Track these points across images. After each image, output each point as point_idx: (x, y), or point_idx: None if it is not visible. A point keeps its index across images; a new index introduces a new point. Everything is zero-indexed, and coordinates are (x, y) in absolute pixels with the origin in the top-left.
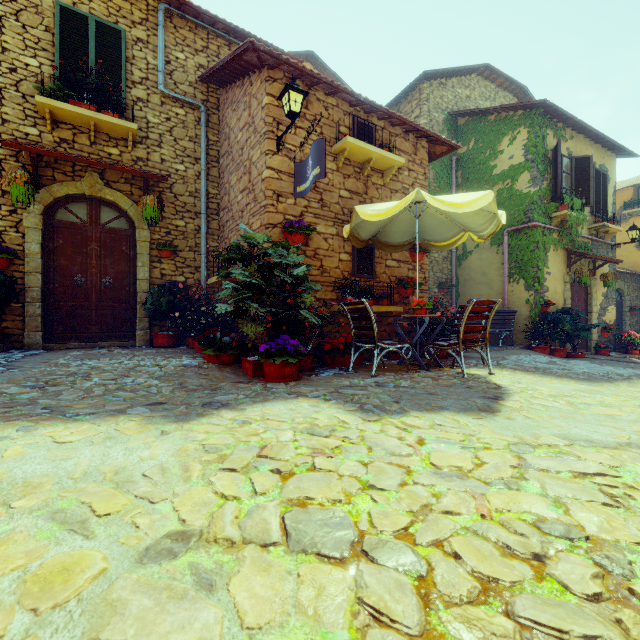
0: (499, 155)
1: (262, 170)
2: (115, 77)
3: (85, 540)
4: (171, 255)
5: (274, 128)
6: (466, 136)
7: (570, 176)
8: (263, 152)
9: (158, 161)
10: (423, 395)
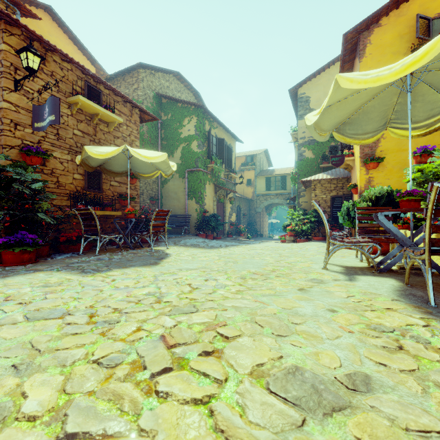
0: (183, 127)
1: None
2: None
3: None
4: None
5: (12, 71)
6: (166, 110)
7: (216, 147)
8: None
9: None
10: (124, 261)
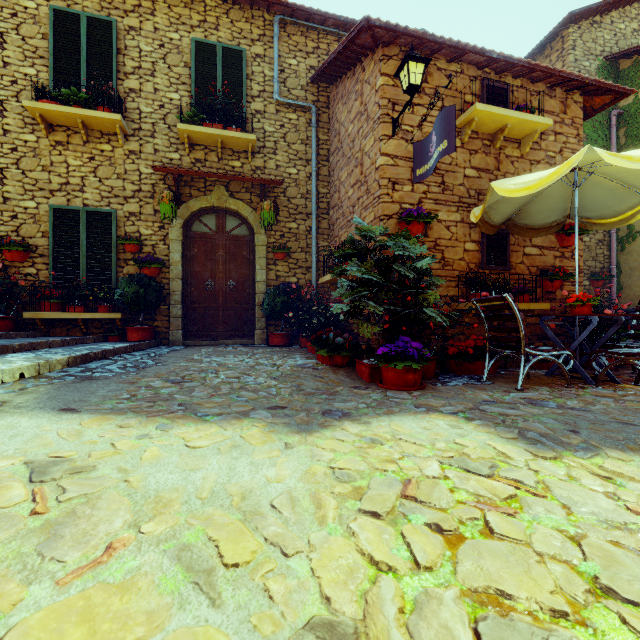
0: None
1: (376, 158)
2: (237, 95)
3: (211, 608)
4: (285, 257)
5: (389, 110)
6: (633, 82)
7: None
8: (377, 139)
9: (273, 168)
10: (612, 424)
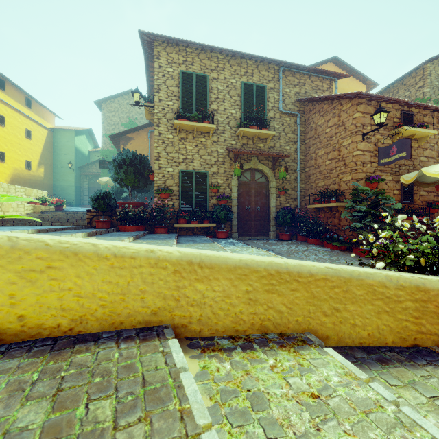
0: None
1: (353, 151)
2: (262, 110)
3: None
4: (284, 193)
5: (361, 128)
6: None
7: None
8: (354, 141)
9: (278, 146)
10: None
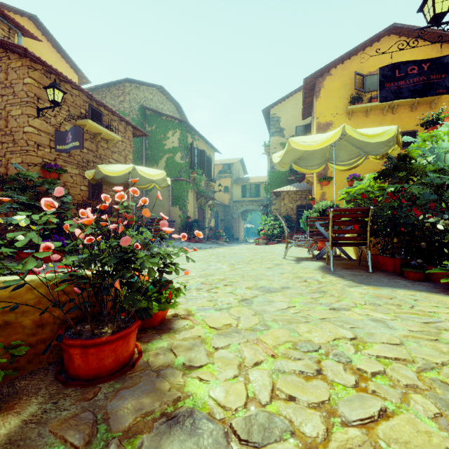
0: (167, 139)
1: (24, 125)
2: None
3: None
4: None
5: (35, 101)
6: (151, 122)
7: (197, 158)
8: (25, 114)
9: None
10: None
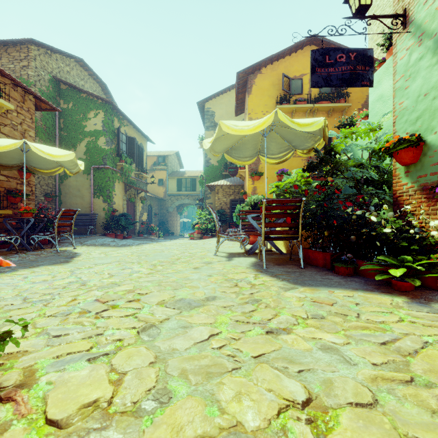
0: (88, 120)
1: None
2: None
3: None
4: None
5: None
6: (67, 98)
7: (126, 145)
8: None
9: None
10: (28, 262)
